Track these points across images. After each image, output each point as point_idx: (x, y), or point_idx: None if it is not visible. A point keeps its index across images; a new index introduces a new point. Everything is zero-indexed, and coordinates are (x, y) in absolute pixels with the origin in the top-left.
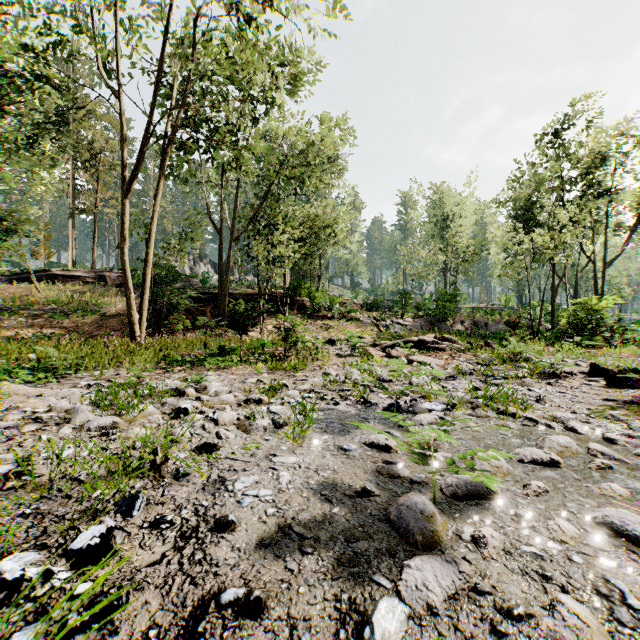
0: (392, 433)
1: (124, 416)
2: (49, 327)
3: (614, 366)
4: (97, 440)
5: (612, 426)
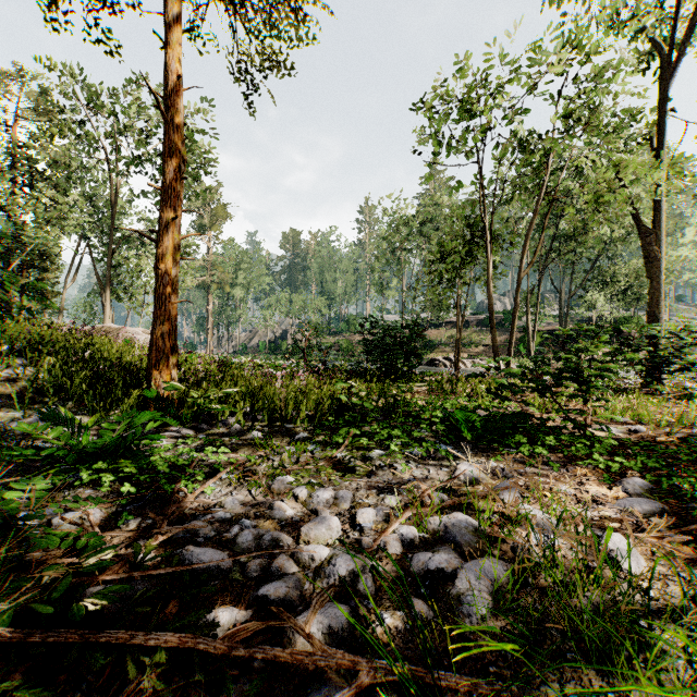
0: None
1: None
2: (465, 352)
3: None
4: None
5: None
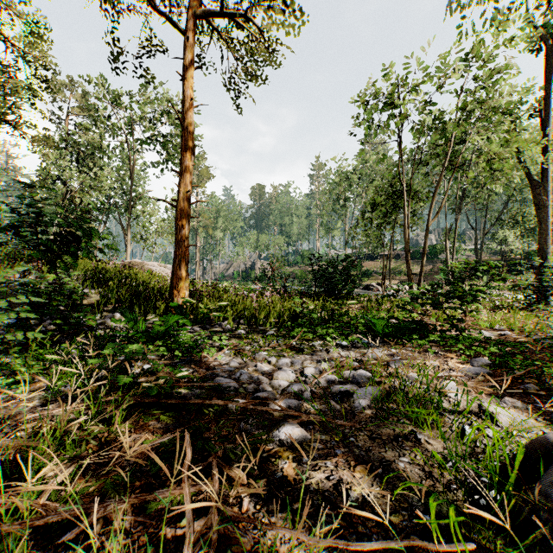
0: None
1: None
2: (396, 279)
3: None
4: None
5: None
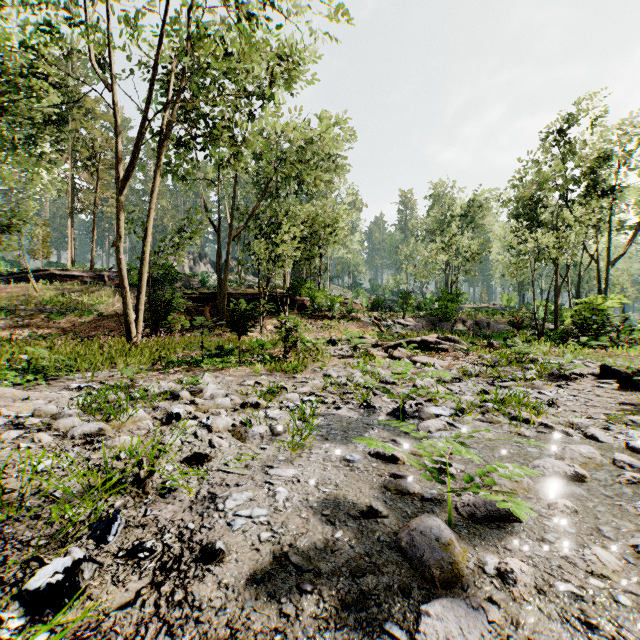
0: (398, 441)
1: (112, 422)
2: (46, 327)
3: (624, 367)
4: (80, 449)
5: (634, 433)
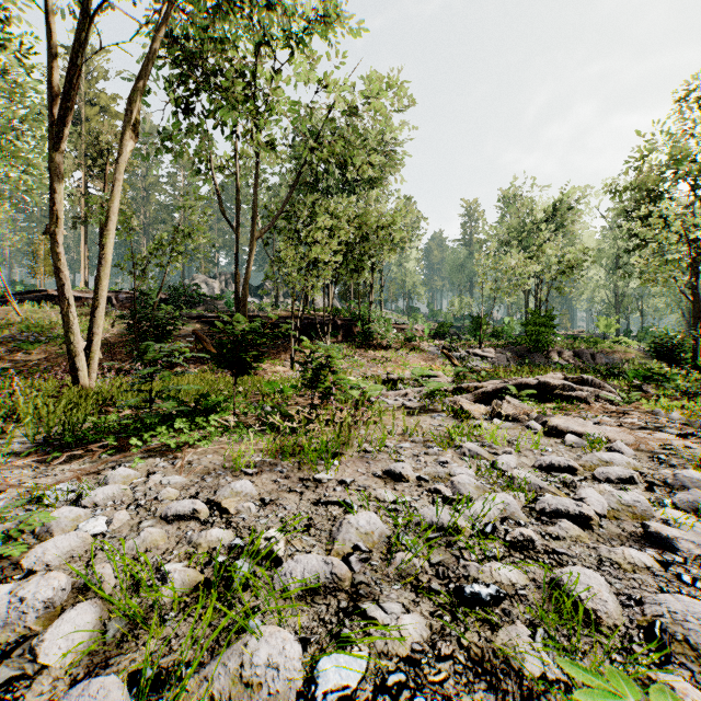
0: None
1: None
2: (11, 359)
3: None
4: None
5: None
